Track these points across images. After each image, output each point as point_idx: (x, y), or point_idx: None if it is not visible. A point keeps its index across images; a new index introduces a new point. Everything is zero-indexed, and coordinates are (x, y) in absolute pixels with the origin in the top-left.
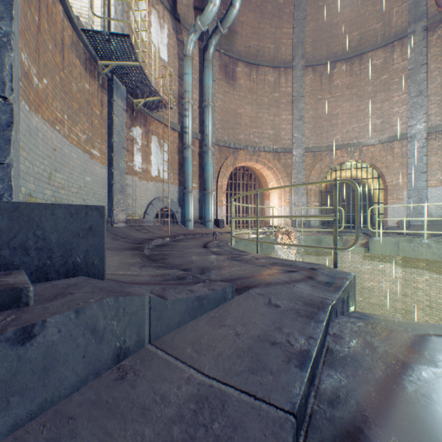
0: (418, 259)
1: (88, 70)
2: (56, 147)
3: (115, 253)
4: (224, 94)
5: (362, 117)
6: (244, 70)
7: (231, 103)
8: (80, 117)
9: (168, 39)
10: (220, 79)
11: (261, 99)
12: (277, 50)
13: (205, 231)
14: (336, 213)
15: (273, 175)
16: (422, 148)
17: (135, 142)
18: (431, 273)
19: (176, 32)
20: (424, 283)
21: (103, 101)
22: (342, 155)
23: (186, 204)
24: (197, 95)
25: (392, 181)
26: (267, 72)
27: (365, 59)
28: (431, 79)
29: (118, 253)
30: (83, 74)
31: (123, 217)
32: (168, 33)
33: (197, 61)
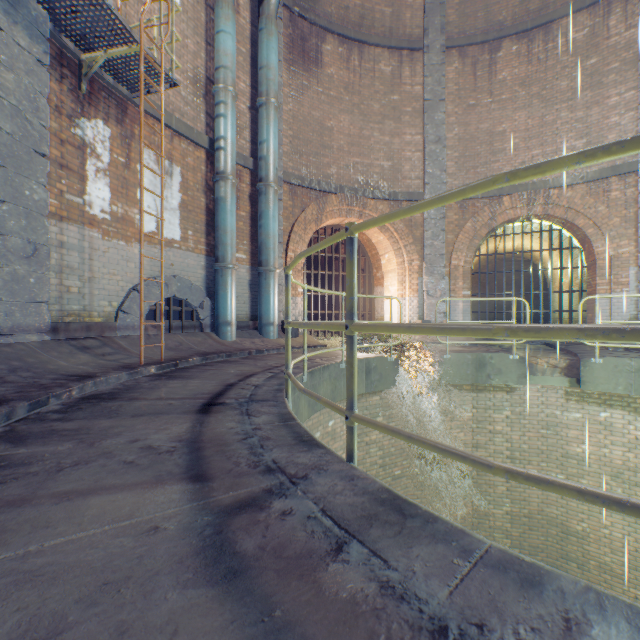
0: None
1: None
2: None
3: None
4: (299, 90)
5: (550, 136)
6: (337, 50)
7: (313, 107)
8: None
9: None
10: (293, 62)
11: (368, 104)
12: (398, 18)
13: (259, 343)
14: None
15: (390, 240)
16: None
17: (91, 153)
18: None
19: None
20: None
21: None
22: (514, 206)
23: (219, 291)
24: (248, 85)
25: (607, 252)
26: (379, 55)
27: (556, 30)
28: None
29: None
30: None
31: (40, 320)
32: None
33: (246, 19)
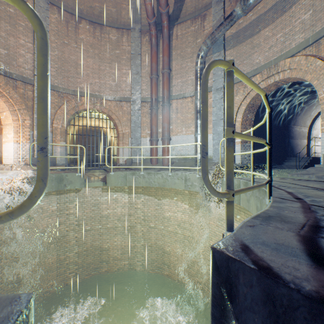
0: (138, 187)
1: None
2: None
3: None
4: None
5: (103, 76)
6: None
7: None
8: None
9: None
10: None
11: None
12: None
13: None
14: None
15: (7, 103)
16: (139, 111)
17: None
18: (145, 195)
19: None
20: (141, 203)
21: None
22: (87, 103)
23: None
24: None
25: (123, 131)
26: None
27: (105, 30)
28: (143, 66)
29: None
30: None
31: None
32: None
33: None
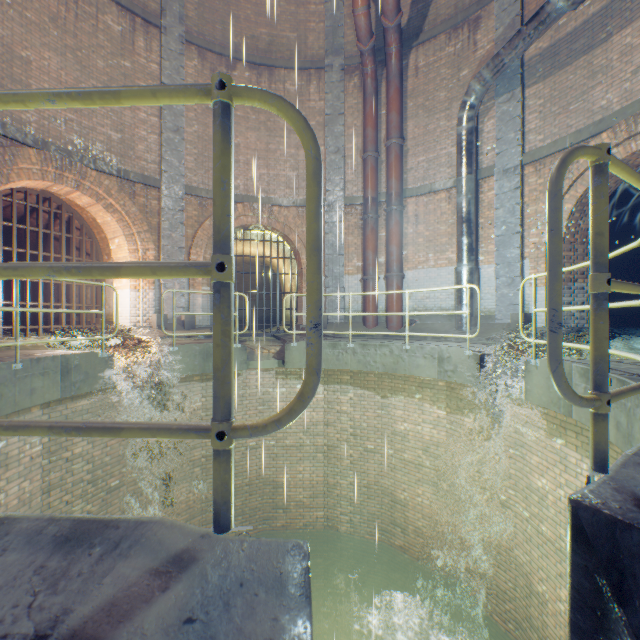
0: (343, 370)
1: None
2: None
3: None
4: None
5: (274, 162)
6: None
7: None
8: None
9: None
10: None
11: (89, 56)
12: None
13: None
14: (228, 252)
15: (121, 223)
16: (340, 223)
17: None
18: (356, 388)
19: None
20: (349, 403)
21: None
22: (247, 213)
23: None
24: None
25: None
26: (106, 5)
27: (277, 76)
28: (349, 137)
29: None
30: None
31: None
32: None
33: None
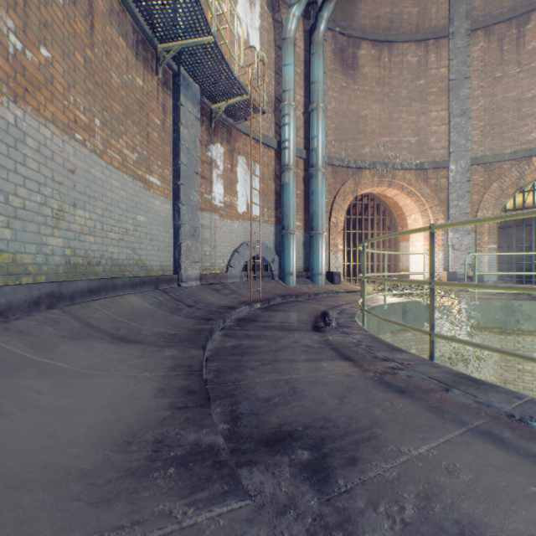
0: None
1: (141, 57)
2: (76, 168)
3: (144, 357)
4: (339, 92)
5: None
6: (369, 53)
7: (349, 103)
8: (126, 126)
9: (261, 20)
10: (334, 70)
11: (396, 92)
12: (423, 14)
13: (313, 288)
14: None
15: (416, 203)
16: None
17: (214, 166)
18: None
19: (272, 10)
20: None
21: (166, 106)
22: None
23: (285, 250)
24: (301, 96)
25: None
26: (406, 50)
27: None
28: None
29: (148, 360)
30: (131, 62)
31: (196, 273)
32: (261, 12)
33: (300, 48)
